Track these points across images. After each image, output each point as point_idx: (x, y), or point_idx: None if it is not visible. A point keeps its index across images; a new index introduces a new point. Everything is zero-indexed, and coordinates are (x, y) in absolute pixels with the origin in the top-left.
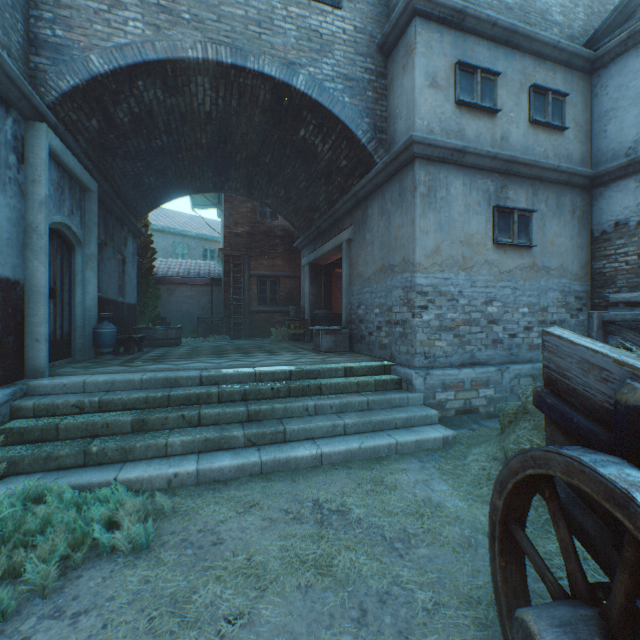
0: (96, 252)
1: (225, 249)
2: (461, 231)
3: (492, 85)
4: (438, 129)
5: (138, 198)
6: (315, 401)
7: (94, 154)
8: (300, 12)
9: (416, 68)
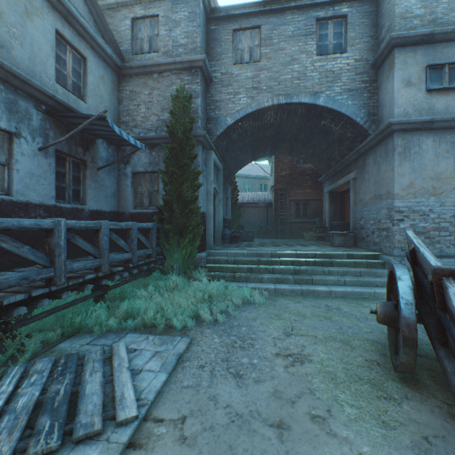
0: (222, 197)
1: (275, 186)
2: (431, 171)
3: None
4: (411, 111)
5: (234, 166)
6: (328, 268)
7: (222, 154)
8: (321, 64)
9: (394, 79)
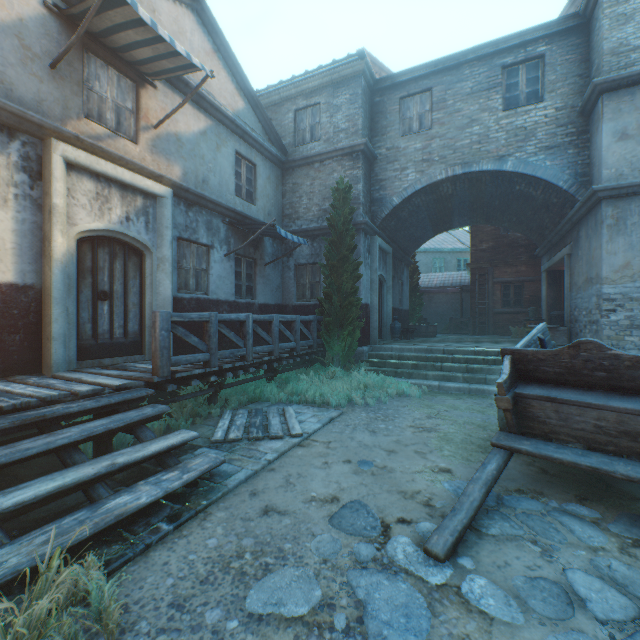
0: (391, 284)
1: (471, 264)
2: None
3: None
4: (628, 170)
5: (410, 245)
6: None
7: (391, 235)
8: (508, 121)
9: (602, 133)
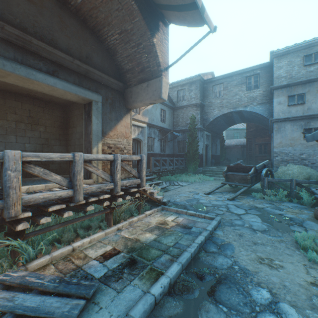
0: (211, 146)
1: (245, 137)
2: (289, 137)
3: (302, 96)
4: (281, 114)
5: (219, 131)
6: None
7: (210, 129)
8: (247, 94)
9: (273, 102)
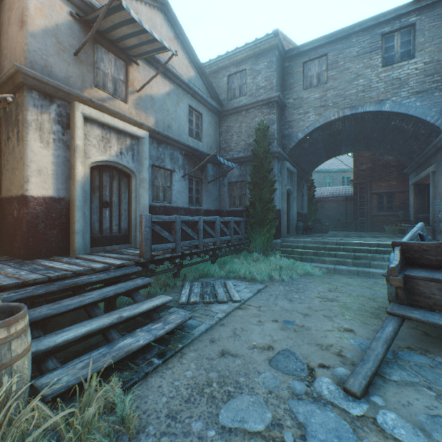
0: (296, 195)
1: (353, 180)
2: None
3: None
4: None
5: (308, 167)
6: (388, 256)
7: (296, 160)
8: (386, 74)
9: None
